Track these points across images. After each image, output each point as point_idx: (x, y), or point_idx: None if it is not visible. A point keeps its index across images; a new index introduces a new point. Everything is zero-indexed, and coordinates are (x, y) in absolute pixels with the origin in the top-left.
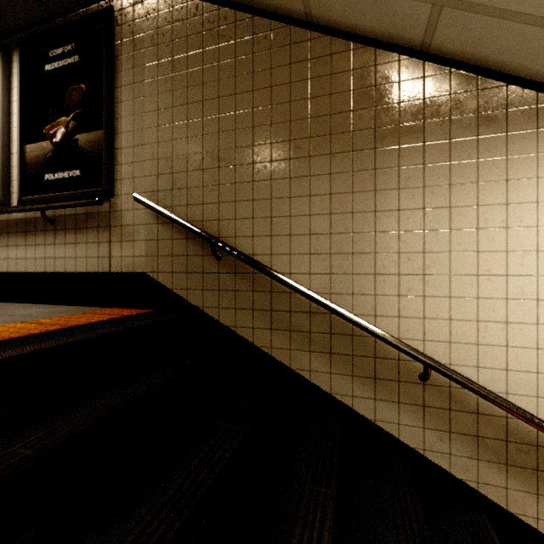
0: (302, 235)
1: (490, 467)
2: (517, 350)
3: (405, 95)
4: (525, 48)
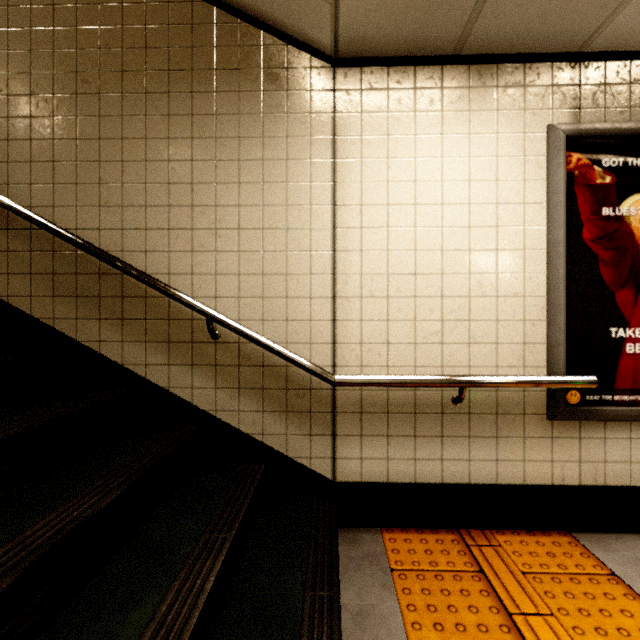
0: (90, 185)
1: (273, 417)
2: (295, 300)
3: (198, 40)
4: (282, 3)
